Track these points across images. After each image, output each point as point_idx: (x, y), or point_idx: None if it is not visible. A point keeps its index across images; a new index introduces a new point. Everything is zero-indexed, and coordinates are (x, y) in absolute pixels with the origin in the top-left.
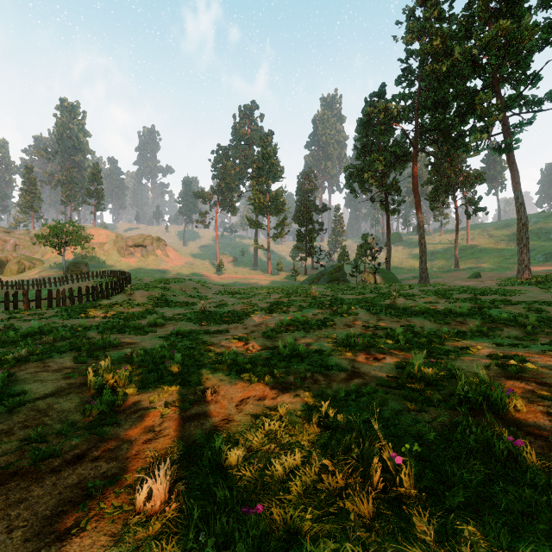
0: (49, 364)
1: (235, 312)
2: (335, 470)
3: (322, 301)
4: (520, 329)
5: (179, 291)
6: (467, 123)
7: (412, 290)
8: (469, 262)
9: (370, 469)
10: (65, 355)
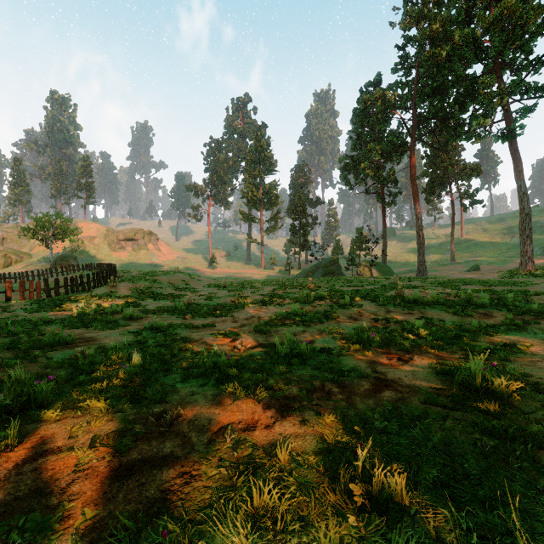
0: None
1: (224, 305)
2: None
3: (319, 293)
4: None
5: (167, 283)
6: (466, 111)
7: (413, 282)
8: (465, 256)
9: None
10: None
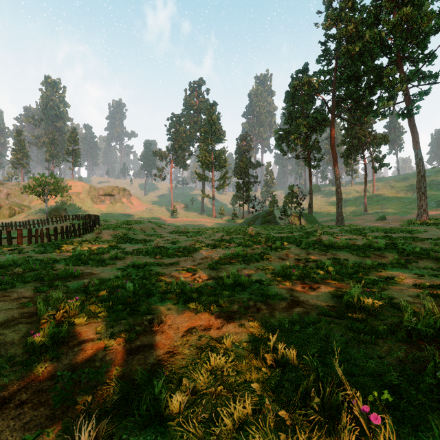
0: (10, 293)
1: (185, 248)
2: (292, 423)
3: (258, 238)
4: (433, 261)
5: (139, 230)
6: (375, 94)
7: (332, 229)
8: (375, 208)
9: (338, 427)
10: (28, 285)
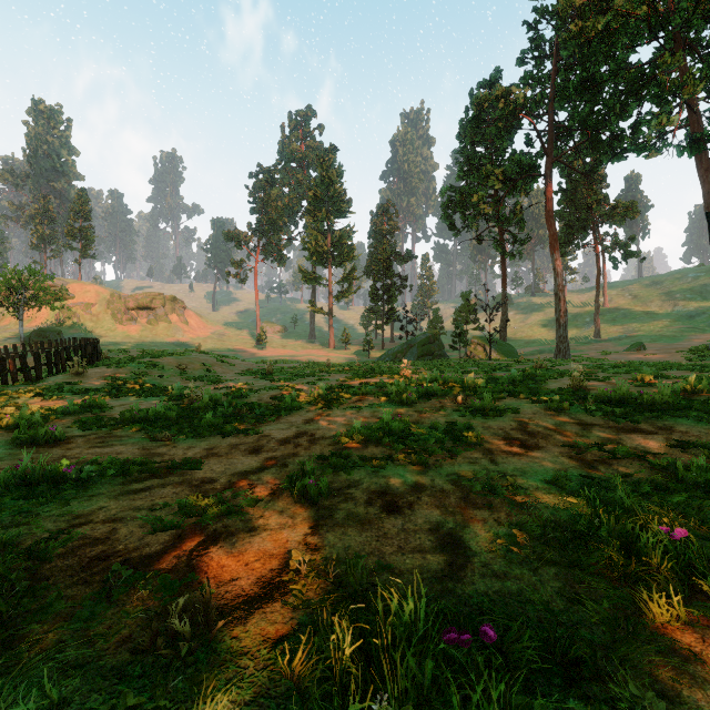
0: None
1: (255, 406)
2: None
3: (424, 384)
4: None
5: (175, 368)
6: (628, 116)
7: (565, 366)
8: (613, 331)
9: None
10: None
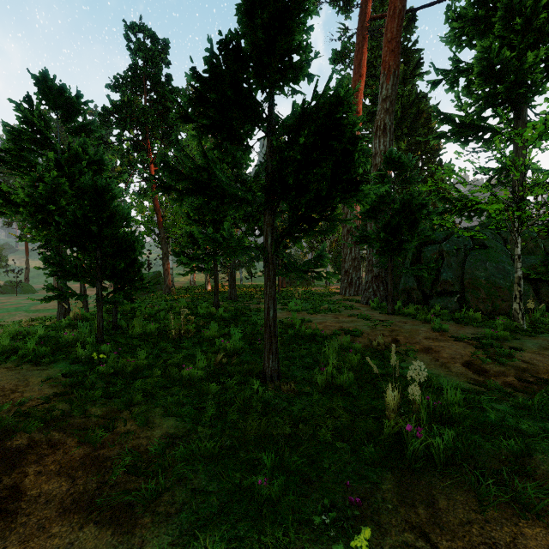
0: None
1: None
2: None
3: None
4: None
5: None
6: None
7: None
8: None
9: None
10: None
